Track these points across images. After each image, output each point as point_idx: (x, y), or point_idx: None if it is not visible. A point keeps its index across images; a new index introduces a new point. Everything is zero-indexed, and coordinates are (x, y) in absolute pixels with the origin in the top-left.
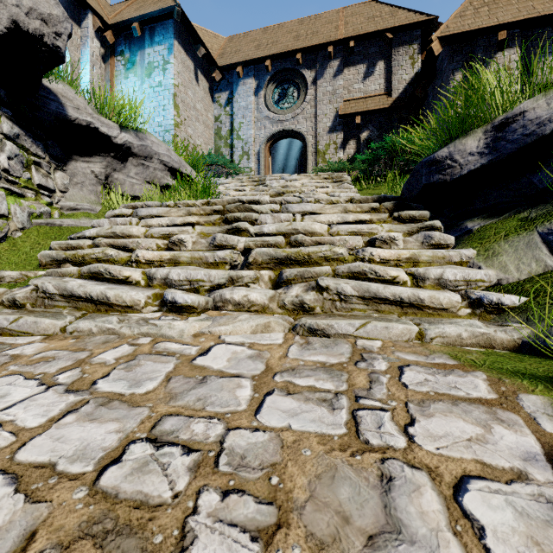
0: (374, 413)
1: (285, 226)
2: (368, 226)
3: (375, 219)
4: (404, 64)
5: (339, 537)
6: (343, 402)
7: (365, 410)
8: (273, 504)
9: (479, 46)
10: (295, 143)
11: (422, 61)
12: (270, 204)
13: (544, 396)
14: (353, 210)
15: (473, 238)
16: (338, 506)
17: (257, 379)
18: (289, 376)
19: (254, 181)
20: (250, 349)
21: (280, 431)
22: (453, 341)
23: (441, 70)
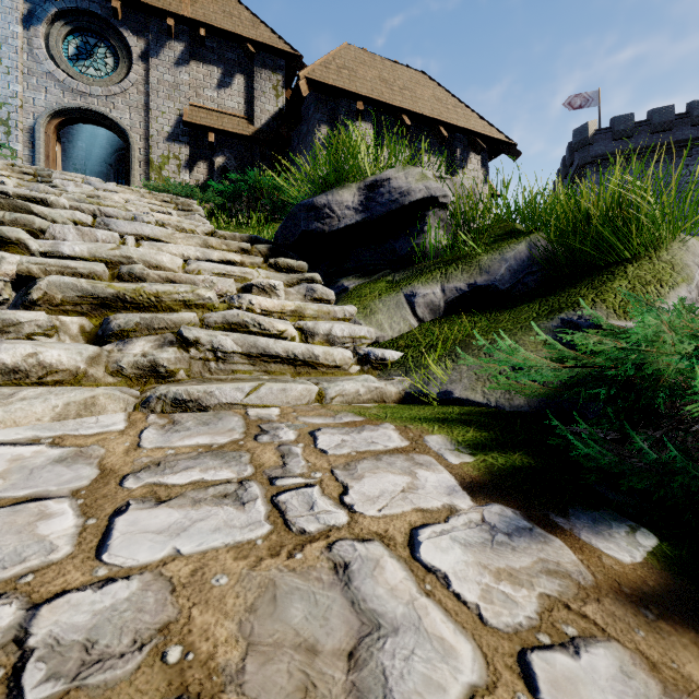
0: (300, 493)
1: (108, 250)
2: (241, 269)
3: (248, 262)
4: (268, 92)
5: (311, 683)
6: (254, 490)
7: (287, 493)
8: (183, 698)
9: (342, 107)
10: (108, 139)
11: (286, 99)
12: (73, 210)
13: (441, 434)
14: (218, 247)
15: (351, 296)
16: (295, 638)
17: (85, 495)
18: (154, 475)
19: (25, 172)
20: (55, 447)
21: (161, 566)
22: (352, 399)
23: (308, 116)
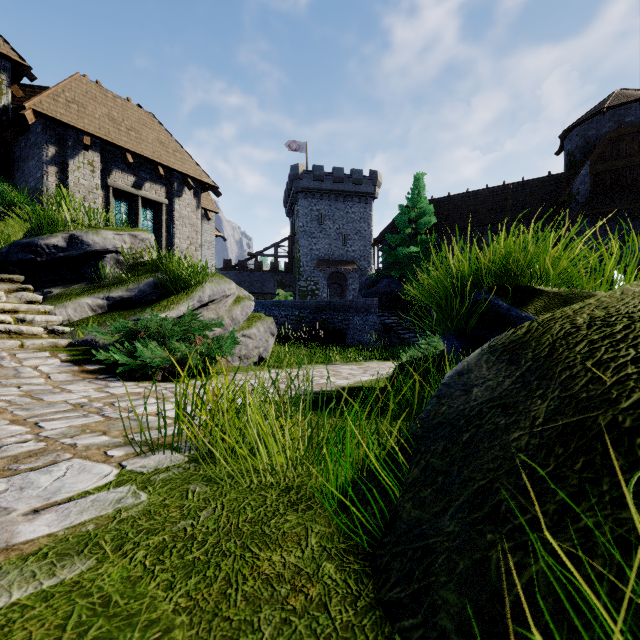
0: (8, 363)
1: None
2: None
3: None
4: None
5: (7, 375)
6: None
7: (4, 363)
8: None
9: (71, 136)
10: None
11: (12, 91)
12: None
13: (66, 353)
14: None
15: (54, 299)
16: (4, 373)
17: None
18: None
19: None
20: None
21: None
22: (39, 346)
23: (36, 131)
